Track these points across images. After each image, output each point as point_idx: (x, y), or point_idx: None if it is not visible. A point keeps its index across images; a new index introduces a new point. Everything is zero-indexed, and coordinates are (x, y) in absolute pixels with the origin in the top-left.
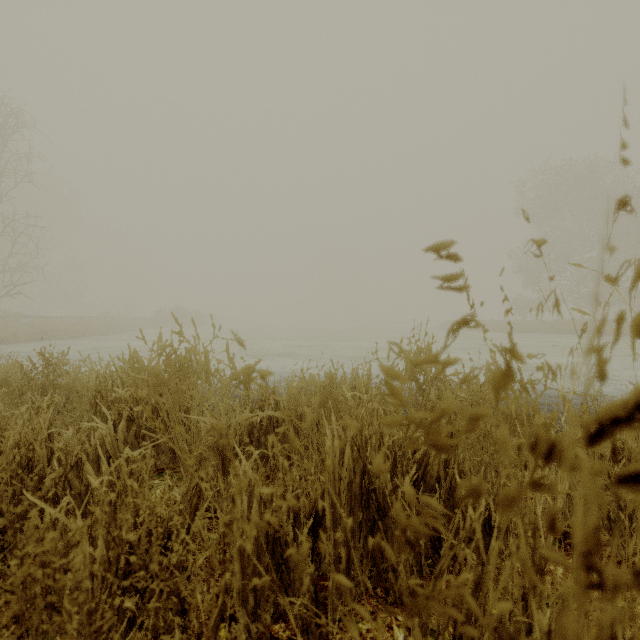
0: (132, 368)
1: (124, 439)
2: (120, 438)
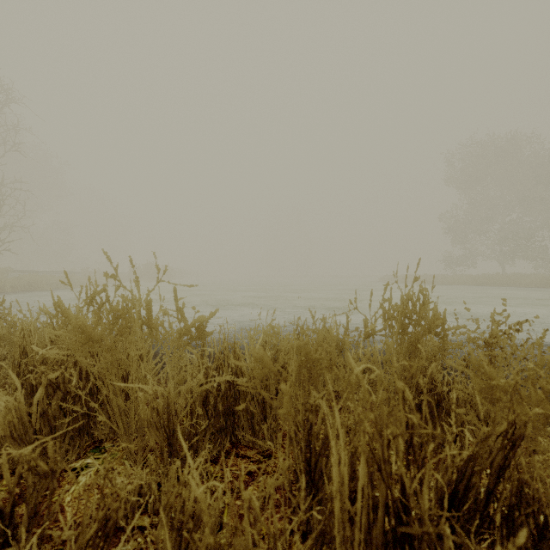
0: (56, 320)
1: (42, 411)
2: (36, 411)
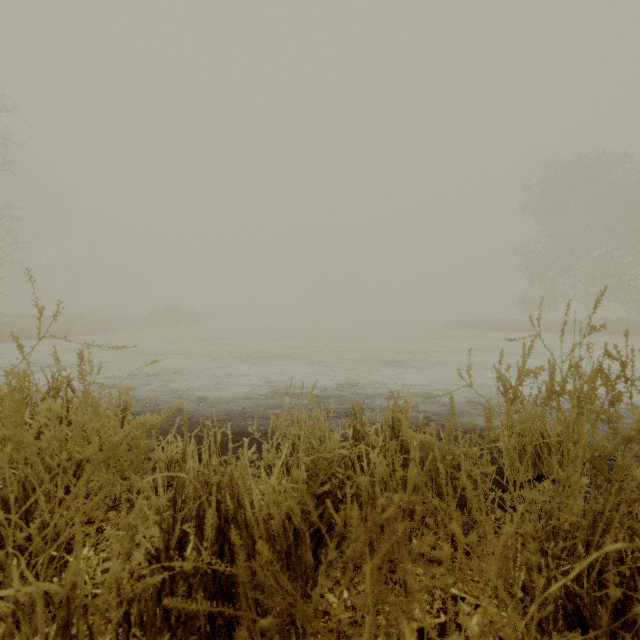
0: None
1: None
2: None
